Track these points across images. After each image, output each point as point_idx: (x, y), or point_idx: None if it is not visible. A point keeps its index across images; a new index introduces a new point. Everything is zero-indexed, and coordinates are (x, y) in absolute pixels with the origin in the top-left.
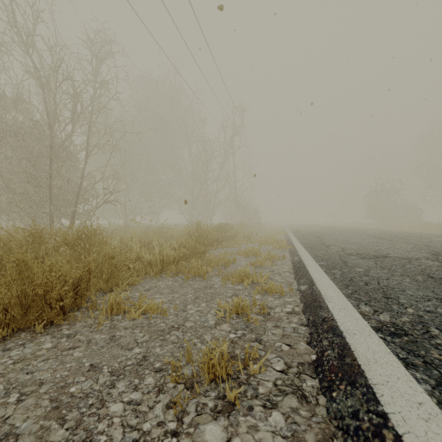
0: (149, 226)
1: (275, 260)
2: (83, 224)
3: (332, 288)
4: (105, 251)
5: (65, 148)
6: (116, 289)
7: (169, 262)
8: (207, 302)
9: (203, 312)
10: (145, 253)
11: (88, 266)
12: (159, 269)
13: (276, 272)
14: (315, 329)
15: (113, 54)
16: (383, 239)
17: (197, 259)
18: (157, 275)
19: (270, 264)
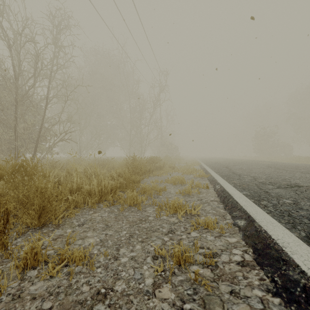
0: (96, 159)
1: (199, 188)
2: (42, 157)
3: (278, 227)
4: (37, 185)
5: (28, 97)
6: (49, 224)
7: (107, 192)
8: (142, 242)
9: (138, 261)
10: (86, 184)
11: (5, 206)
12: (97, 199)
13: (204, 201)
14: (300, 309)
15: (69, 27)
16: (280, 169)
17: (132, 188)
18: (94, 206)
19: (197, 192)
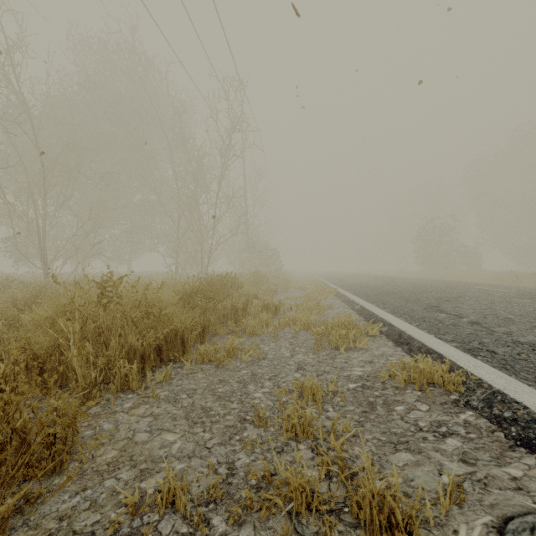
0: (46, 283)
1: None
2: None
3: None
4: None
5: None
6: None
7: None
8: None
9: None
10: None
11: None
12: None
13: None
14: None
15: None
16: None
17: None
18: None
19: None
